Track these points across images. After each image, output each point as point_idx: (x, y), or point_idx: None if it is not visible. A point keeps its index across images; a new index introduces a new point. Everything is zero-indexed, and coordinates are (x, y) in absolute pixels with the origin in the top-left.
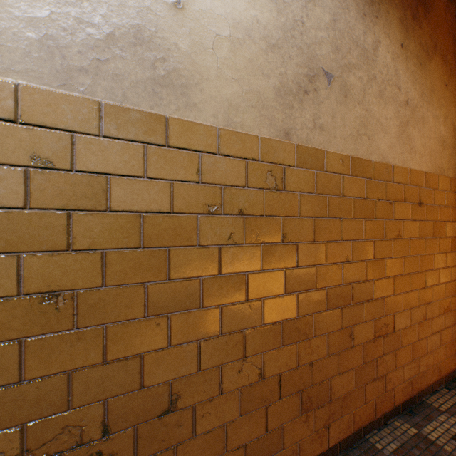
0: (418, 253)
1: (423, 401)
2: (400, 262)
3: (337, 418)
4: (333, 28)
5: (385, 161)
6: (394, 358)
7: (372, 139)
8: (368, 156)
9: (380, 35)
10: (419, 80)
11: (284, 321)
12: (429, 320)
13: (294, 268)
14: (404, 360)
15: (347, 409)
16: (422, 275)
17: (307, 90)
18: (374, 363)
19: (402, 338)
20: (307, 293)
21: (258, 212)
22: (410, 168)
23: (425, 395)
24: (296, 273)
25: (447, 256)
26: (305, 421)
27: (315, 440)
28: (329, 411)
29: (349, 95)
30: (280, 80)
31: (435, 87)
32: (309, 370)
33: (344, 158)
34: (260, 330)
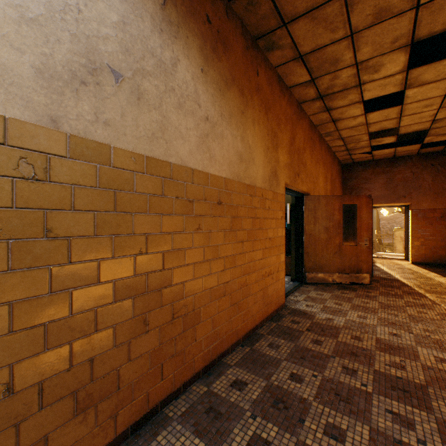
0: (218, 243)
1: (222, 361)
2: (201, 251)
3: (128, 404)
4: (122, 30)
5: (185, 164)
6: (194, 332)
7: (171, 143)
8: (166, 158)
9: (179, 54)
10: (219, 103)
11: (50, 323)
12: (228, 296)
13: (66, 265)
14: (204, 332)
15: (141, 391)
16: (222, 260)
17: (86, 81)
18: (173, 341)
19: (202, 314)
20: (86, 289)
21: (4, 204)
22: (211, 173)
23: (225, 356)
24: (68, 270)
25: (244, 244)
26: (83, 420)
27: (98, 435)
28: (118, 400)
29: (143, 98)
30: (43, 61)
31: (234, 112)
32: (89, 367)
33: (137, 156)
34: (7, 339)
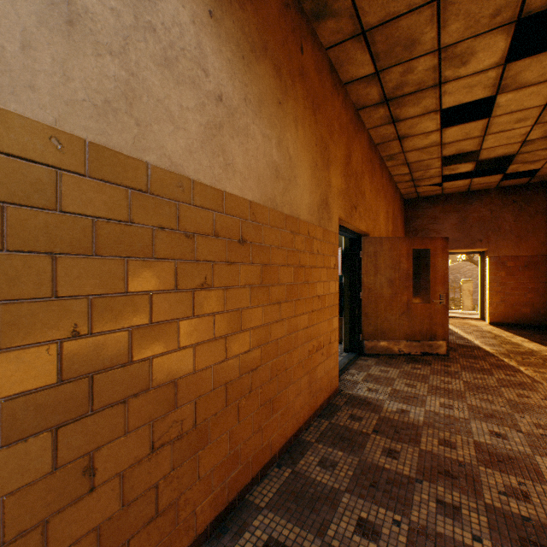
0: (240, 306)
1: (246, 500)
2: (209, 322)
3: None
4: None
5: (178, 170)
6: (196, 464)
7: (147, 127)
8: (138, 153)
9: None
10: (241, 78)
11: None
12: (257, 391)
13: None
14: (215, 460)
15: None
16: (246, 335)
17: None
18: (152, 492)
19: (211, 430)
20: None
21: None
22: (227, 191)
23: (251, 489)
24: None
25: (281, 306)
26: None
27: None
28: None
29: (83, 25)
30: None
31: (266, 99)
32: None
33: (66, 139)
34: None
